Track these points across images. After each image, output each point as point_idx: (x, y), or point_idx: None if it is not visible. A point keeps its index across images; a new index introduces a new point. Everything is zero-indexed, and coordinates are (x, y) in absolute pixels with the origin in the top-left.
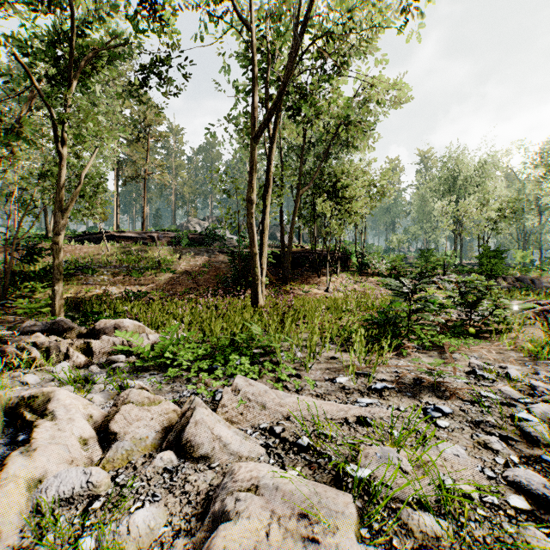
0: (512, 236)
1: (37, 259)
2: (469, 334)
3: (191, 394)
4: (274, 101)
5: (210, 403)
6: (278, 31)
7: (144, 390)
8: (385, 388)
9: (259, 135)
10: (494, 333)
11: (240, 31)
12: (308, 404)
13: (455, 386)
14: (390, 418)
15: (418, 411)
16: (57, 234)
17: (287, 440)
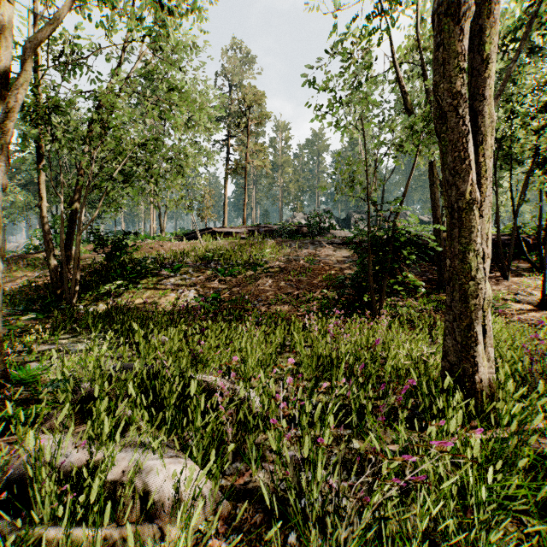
0: None
1: (118, 256)
2: None
3: None
4: None
5: None
6: None
7: None
8: None
9: None
10: None
11: None
12: None
13: None
14: None
15: None
16: None
17: None
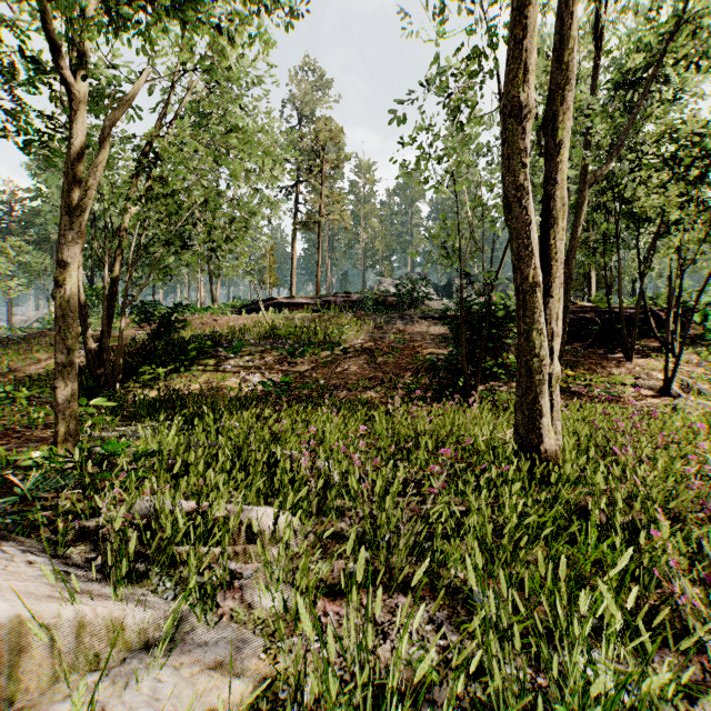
0: None
1: (166, 334)
2: None
3: None
4: None
5: None
6: None
7: None
8: None
9: None
10: None
11: None
12: None
13: None
14: None
15: None
16: (59, 263)
17: None
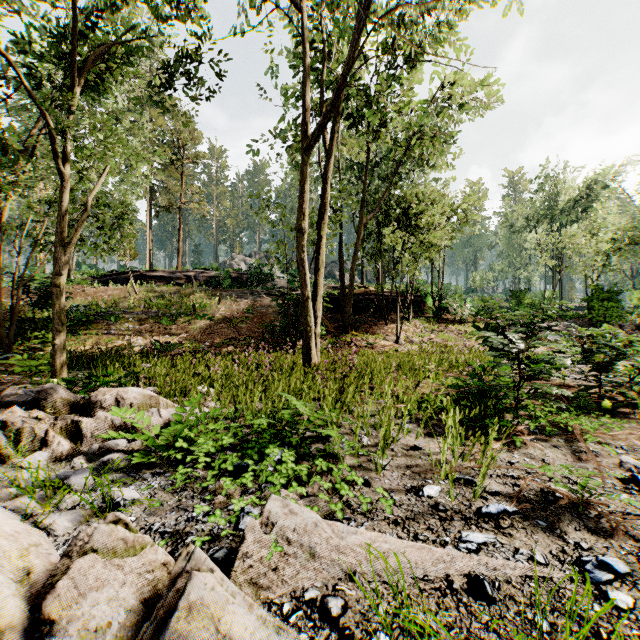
0: (624, 273)
1: (50, 304)
2: (600, 409)
3: (203, 517)
4: (331, 100)
5: (231, 535)
6: (337, 22)
7: (119, 526)
8: (504, 514)
9: (311, 145)
10: (639, 409)
11: (289, 22)
12: (386, 561)
13: (611, 507)
14: (524, 579)
15: (585, 588)
16: (58, 274)
17: (351, 637)
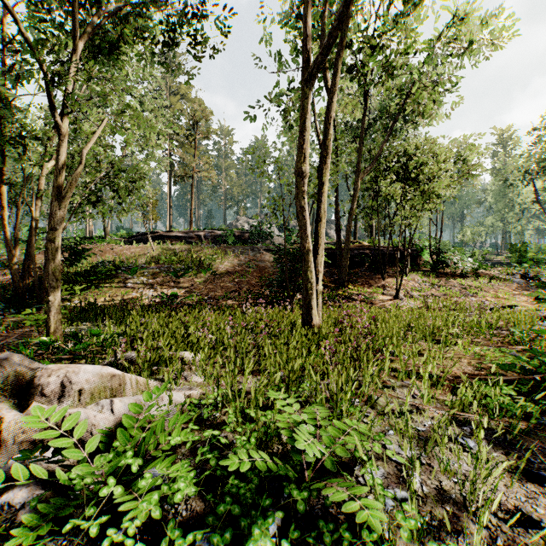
0: None
1: (79, 260)
2: None
3: None
4: (338, 14)
5: None
6: None
7: None
8: None
9: (313, 74)
10: None
11: None
12: None
13: None
14: None
15: None
16: (51, 229)
17: None
